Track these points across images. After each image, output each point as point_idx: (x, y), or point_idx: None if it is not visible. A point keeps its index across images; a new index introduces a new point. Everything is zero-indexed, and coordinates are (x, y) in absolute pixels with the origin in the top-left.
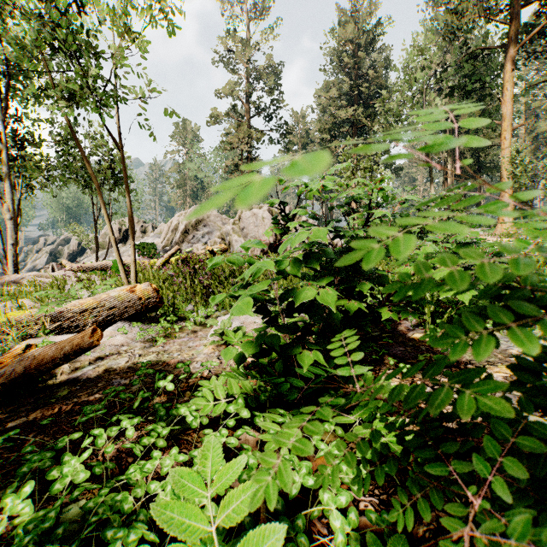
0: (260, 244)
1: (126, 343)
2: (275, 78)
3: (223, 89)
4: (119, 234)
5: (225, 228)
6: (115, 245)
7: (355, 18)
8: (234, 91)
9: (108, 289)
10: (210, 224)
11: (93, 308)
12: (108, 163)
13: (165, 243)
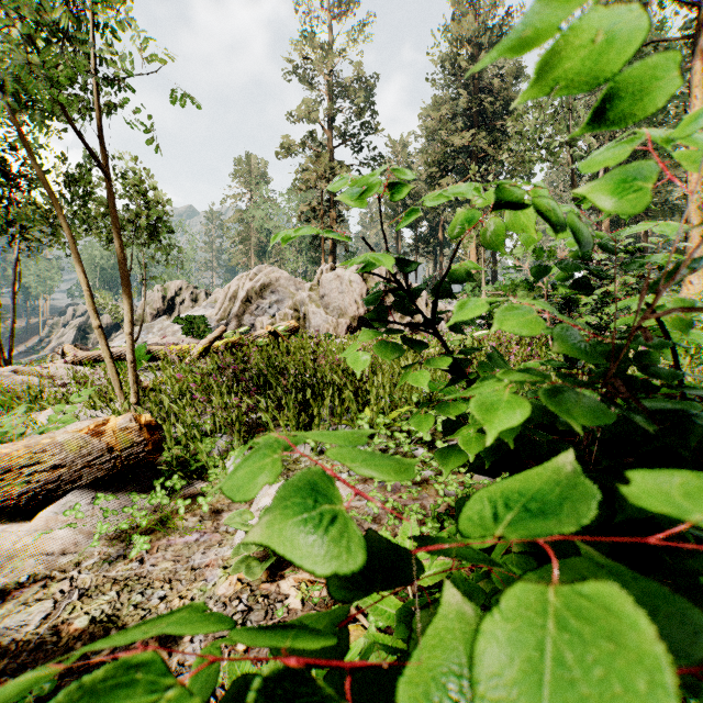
0: (322, 524)
1: (74, 545)
2: (367, 94)
3: (297, 110)
4: (162, 303)
5: (299, 295)
6: (101, 335)
7: (476, 9)
8: (312, 113)
9: (67, 420)
10: (280, 290)
11: (24, 466)
12: (141, 209)
13: (220, 315)
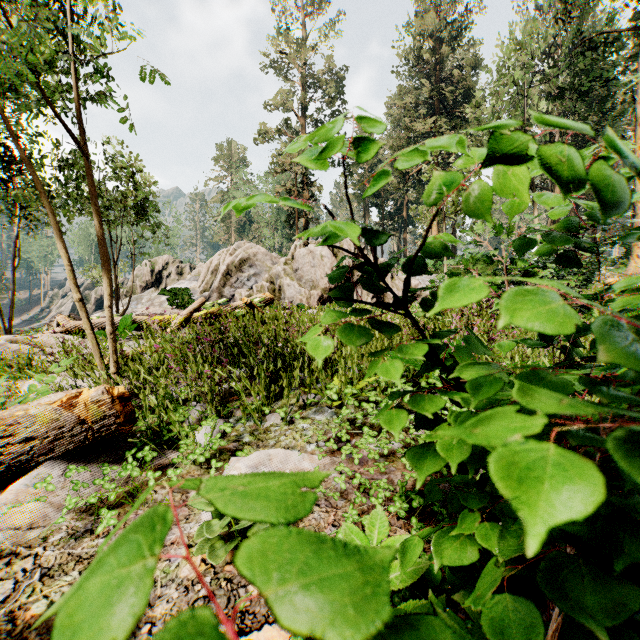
0: None
1: (43, 519)
2: (337, 85)
3: (273, 99)
4: (151, 276)
5: (274, 269)
6: (82, 307)
7: (437, 6)
8: (287, 102)
9: (45, 391)
10: (257, 264)
11: None
12: (129, 190)
13: (203, 287)
